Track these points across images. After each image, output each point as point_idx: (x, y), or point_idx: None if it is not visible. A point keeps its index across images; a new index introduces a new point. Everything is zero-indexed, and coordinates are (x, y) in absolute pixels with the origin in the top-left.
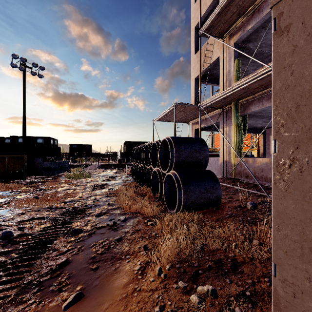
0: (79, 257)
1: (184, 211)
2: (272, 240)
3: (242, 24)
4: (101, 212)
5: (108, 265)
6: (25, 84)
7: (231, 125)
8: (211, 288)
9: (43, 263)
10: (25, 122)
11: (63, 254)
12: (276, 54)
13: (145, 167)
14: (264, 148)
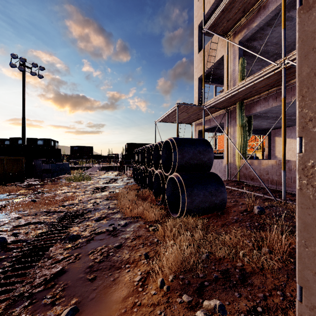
0: (76, 266)
1: (188, 216)
2: (296, 257)
3: (246, 21)
4: (101, 217)
5: (107, 275)
6: (25, 85)
7: (236, 125)
8: (218, 303)
9: (37, 272)
10: (24, 123)
11: (59, 262)
12: (302, 34)
13: (147, 170)
14: (269, 150)
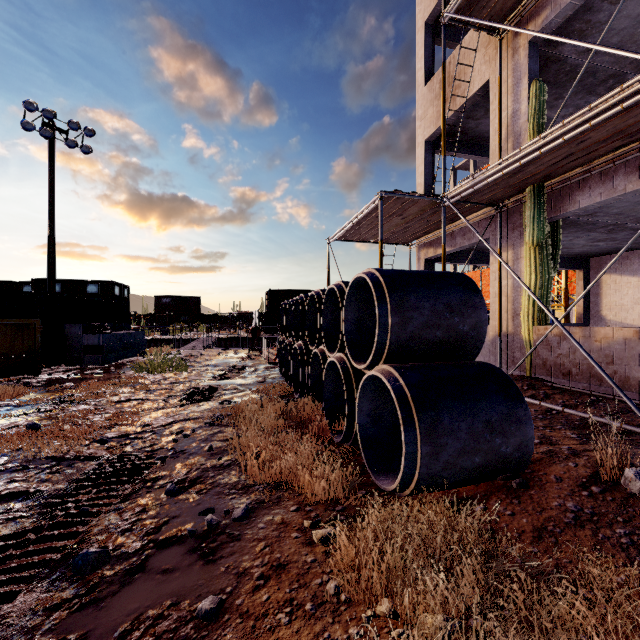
0: None
1: (423, 493)
2: None
3: None
4: (186, 479)
5: None
6: (54, 167)
7: (522, 244)
8: None
9: None
10: (53, 247)
11: None
12: None
13: (309, 350)
14: (587, 304)
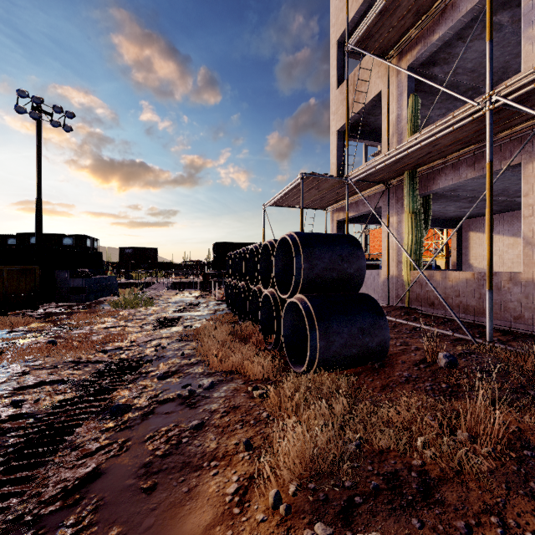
0: (121, 463)
1: (321, 371)
2: None
3: (422, 31)
4: (168, 371)
5: (176, 481)
6: (41, 143)
7: (403, 212)
8: None
9: (50, 476)
10: (40, 208)
11: (91, 456)
12: None
13: (249, 288)
14: (459, 255)
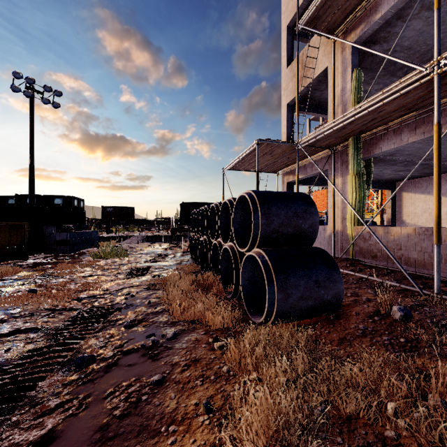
0: (77, 425)
1: (279, 322)
2: None
3: (365, 12)
4: (135, 319)
5: None
6: (33, 117)
7: (347, 174)
8: None
9: (3, 439)
10: (32, 173)
11: (49, 415)
12: None
13: (210, 242)
14: (393, 212)
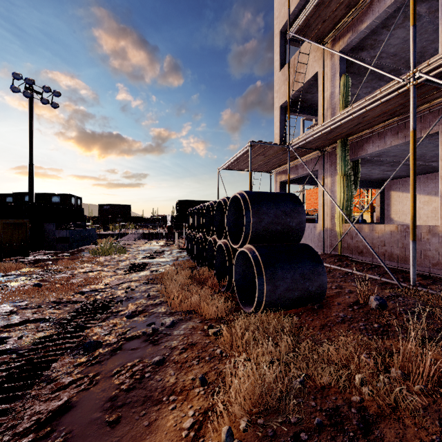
0: (89, 397)
1: (267, 311)
2: None
3: (352, 21)
4: (136, 310)
5: (138, 415)
6: (32, 117)
7: (336, 174)
8: None
9: (26, 408)
10: (32, 171)
11: (64, 390)
12: None
13: (206, 239)
14: (382, 210)
